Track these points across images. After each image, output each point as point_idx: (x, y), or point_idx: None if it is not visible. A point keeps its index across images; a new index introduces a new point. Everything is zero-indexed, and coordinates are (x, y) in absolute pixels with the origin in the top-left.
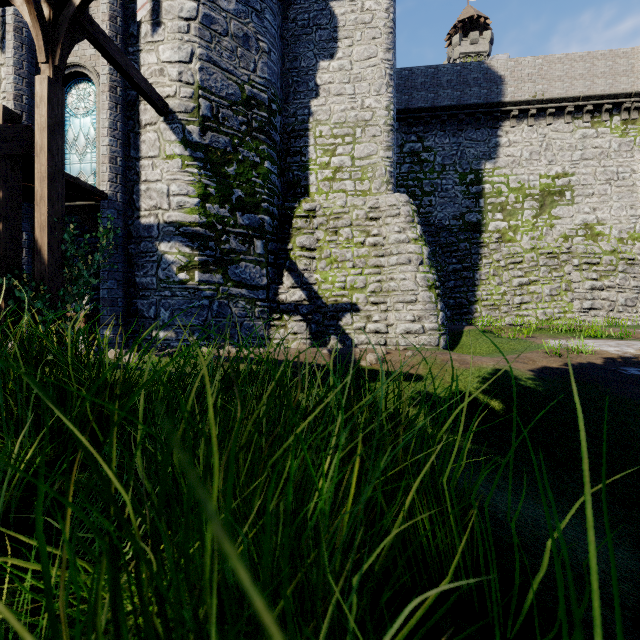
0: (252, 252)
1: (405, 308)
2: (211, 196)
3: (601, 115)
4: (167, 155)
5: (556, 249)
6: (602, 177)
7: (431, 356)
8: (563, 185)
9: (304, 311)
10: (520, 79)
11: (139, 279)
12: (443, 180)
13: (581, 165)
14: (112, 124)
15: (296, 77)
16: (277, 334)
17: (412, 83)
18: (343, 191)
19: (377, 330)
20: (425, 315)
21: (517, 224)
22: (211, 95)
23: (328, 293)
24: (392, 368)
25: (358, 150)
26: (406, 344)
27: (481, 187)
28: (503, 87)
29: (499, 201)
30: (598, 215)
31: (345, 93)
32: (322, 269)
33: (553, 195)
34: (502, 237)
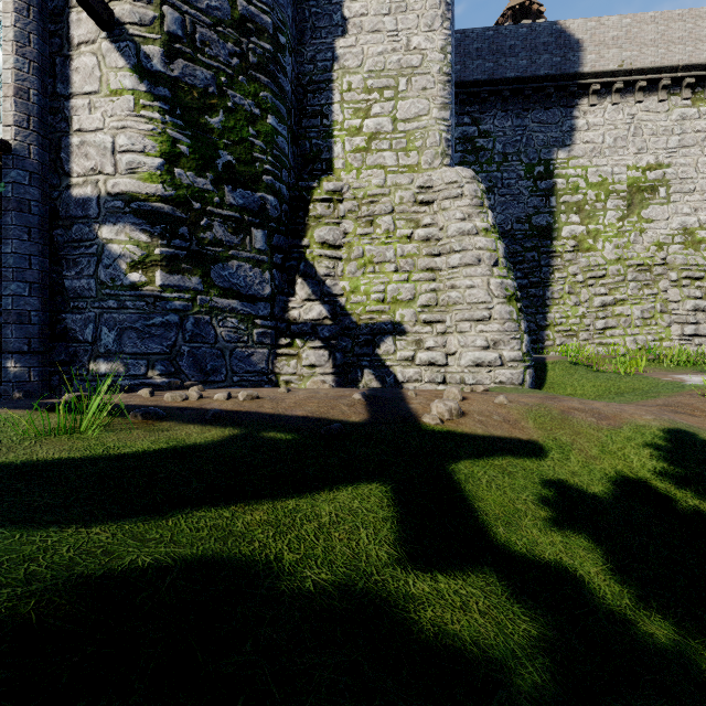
0: (248, 246)
1: (473, 329)
2: (183, 157)
3: (704, 90)
4: (112, 90)
5: (648, 260)
6: (705, 169)
7: (538, 403)
8: (656, 179)
9: (325, 334)
10: (603, 44)
11: (69, 282)
12: (504, 173)
13: (679, 154)
14: (20, 35)
15: (315, 7)
16: (286, 367)
17: (465, 49)
18: (381, 166)
19: (432, 361)
20: (503, 339)
21: (598, 228)
22: (183, 3)
23: (360, 308)
24: (481, 428)
25: (402, 109)
26: (475, 382)
27: (552, 182)
28: (581, 54)
29: (575, 199)
30: (701, 217)
31: (384, 29)
32: (351, 274)
33: (643, 192)
34: (579, 245)
